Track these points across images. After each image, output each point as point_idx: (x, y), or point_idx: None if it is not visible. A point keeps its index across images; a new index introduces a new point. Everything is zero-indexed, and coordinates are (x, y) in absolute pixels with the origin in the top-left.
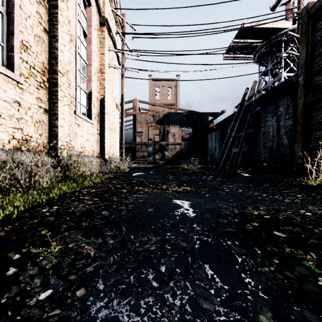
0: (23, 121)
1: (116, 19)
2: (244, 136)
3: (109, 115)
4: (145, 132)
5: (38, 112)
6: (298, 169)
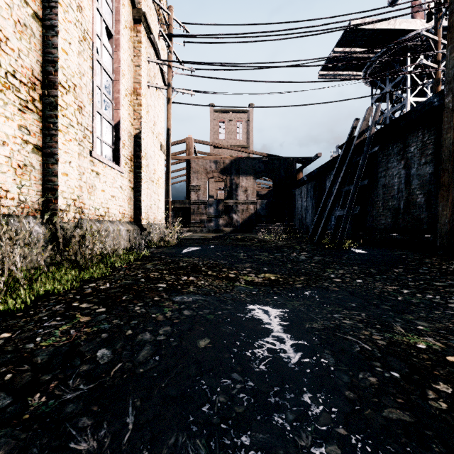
0: None
1: (160, 16)
2: (355, 191)
3: (150, 160)
4: (204, 186)
5: (22, 150)
6: (444, 242)
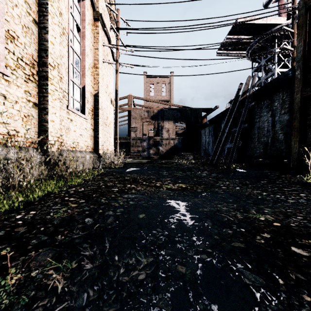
0: (10, 115)
1: (110, 15)
2: (239, 131)
3: (104, 111)
4: (140, 127)
5: (27, 106)
6: (295, 165)
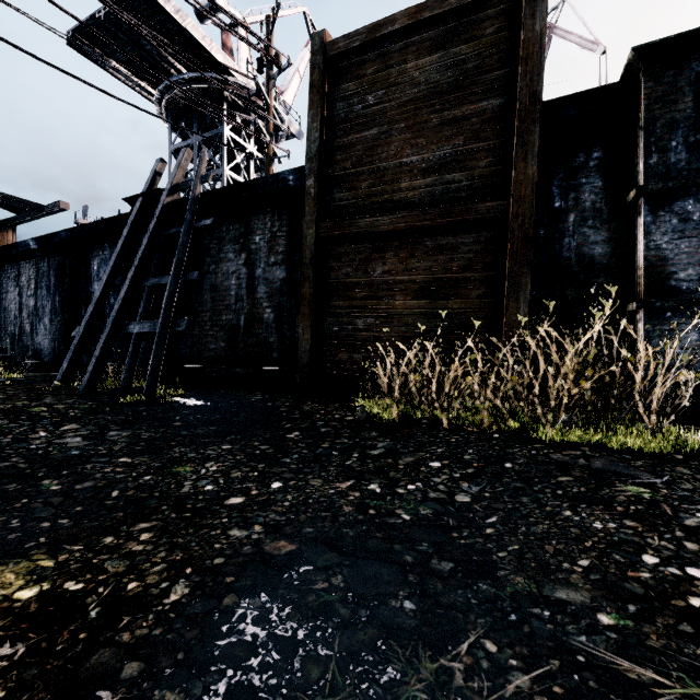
0: None
1: None
2: (175, 289)
3: None
4: None
5: None
6: (305, 378)
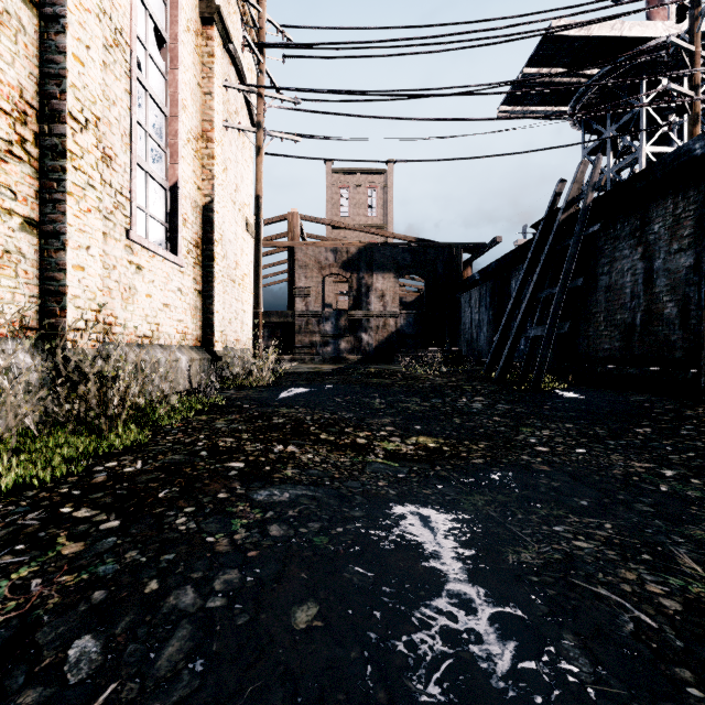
0: None
1: (245, 16)
2: (561, 297)
3: (228, 247)
4: (316, 289)
5: (2, 226)
6: None
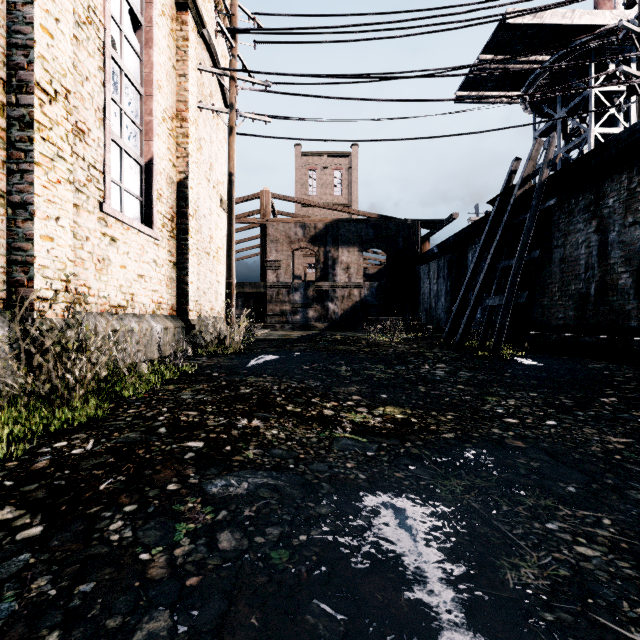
0: None
1: (219, 6)
2: (518, 268)
3: (203, 222)
4: (286, 261)
5: None
6: None
